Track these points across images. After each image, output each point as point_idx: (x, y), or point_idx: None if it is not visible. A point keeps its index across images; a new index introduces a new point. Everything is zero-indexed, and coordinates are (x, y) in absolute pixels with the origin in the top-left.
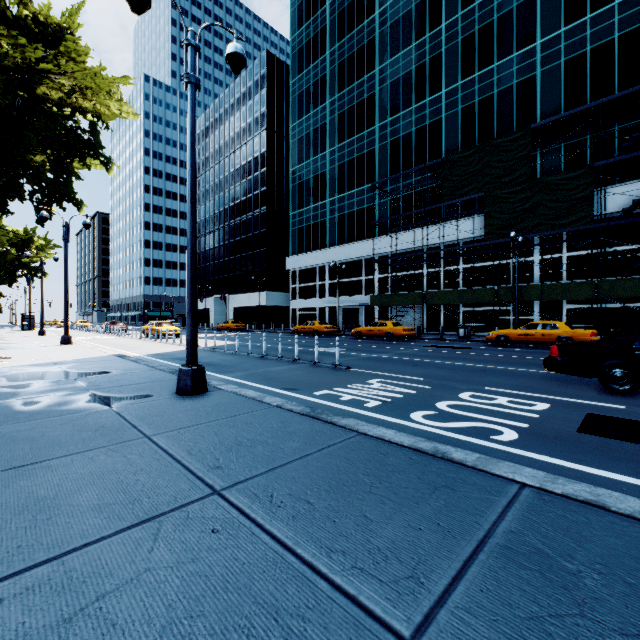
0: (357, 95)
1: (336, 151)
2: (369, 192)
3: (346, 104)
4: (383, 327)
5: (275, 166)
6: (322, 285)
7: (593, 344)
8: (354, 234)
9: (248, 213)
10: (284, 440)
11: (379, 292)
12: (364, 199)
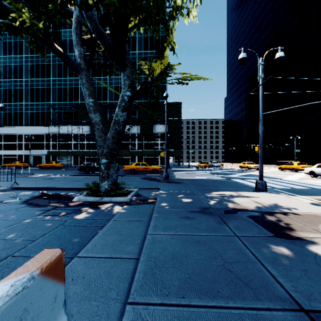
0: (41, 60)
1: (29, 81)
2: (47, 106)
3: (35, 62)
4: (51, 164)
5: None
6: (20, 144)
7: (84, 166)
8: (39, 122)
9: None
10: (21, 177)
11: (52, 149)
12: (45, 108)
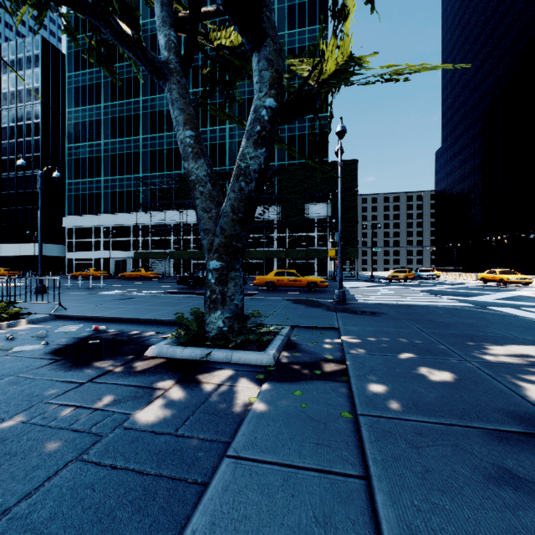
0: (126, 110)
1: (109, 144)
2: (135, 180)
3: (118, 112)
4: (139, 272)
5: (50, 137)
6: (97, 241)
7: (187, 276)
8: (124, 207)
9: (18, 171)
10: (83, 295)
11: (142, 249)
12: (132, 184)
